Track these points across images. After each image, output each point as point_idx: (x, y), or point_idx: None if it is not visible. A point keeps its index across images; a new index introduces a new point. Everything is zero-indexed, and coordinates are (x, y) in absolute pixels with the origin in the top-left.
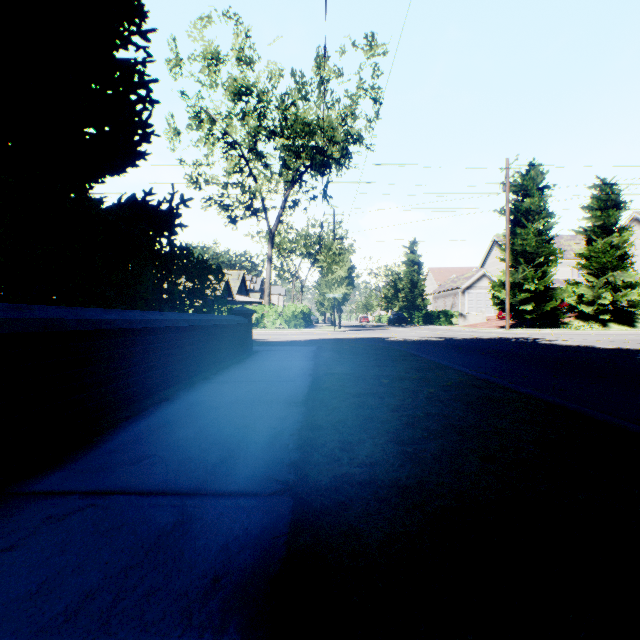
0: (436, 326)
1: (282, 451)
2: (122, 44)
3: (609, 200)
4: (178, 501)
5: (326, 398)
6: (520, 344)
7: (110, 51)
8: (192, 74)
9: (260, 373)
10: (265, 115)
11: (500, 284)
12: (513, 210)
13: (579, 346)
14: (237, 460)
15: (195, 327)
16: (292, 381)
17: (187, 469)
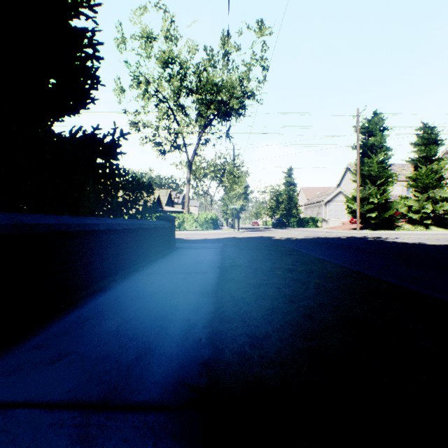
0: (306, 228)
1: (195, 347)
2: (75, 15)
3: (430, 138)
4: (82, 418)
5: (232, 288)
6: (371, 241)
7: (66, 19)
8: (133, 49)
9: (179, 265)
10: (185, 78)
11: (352, 198)
12: (362, 146)
13: (415, 243)
14: (152, 358)
15: (128, 229)
16: (204, 272)
17: (101, 370)
